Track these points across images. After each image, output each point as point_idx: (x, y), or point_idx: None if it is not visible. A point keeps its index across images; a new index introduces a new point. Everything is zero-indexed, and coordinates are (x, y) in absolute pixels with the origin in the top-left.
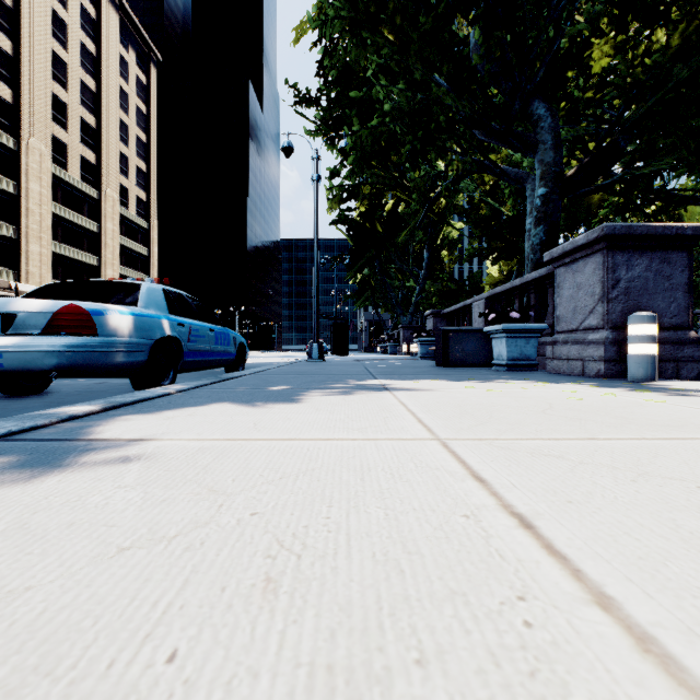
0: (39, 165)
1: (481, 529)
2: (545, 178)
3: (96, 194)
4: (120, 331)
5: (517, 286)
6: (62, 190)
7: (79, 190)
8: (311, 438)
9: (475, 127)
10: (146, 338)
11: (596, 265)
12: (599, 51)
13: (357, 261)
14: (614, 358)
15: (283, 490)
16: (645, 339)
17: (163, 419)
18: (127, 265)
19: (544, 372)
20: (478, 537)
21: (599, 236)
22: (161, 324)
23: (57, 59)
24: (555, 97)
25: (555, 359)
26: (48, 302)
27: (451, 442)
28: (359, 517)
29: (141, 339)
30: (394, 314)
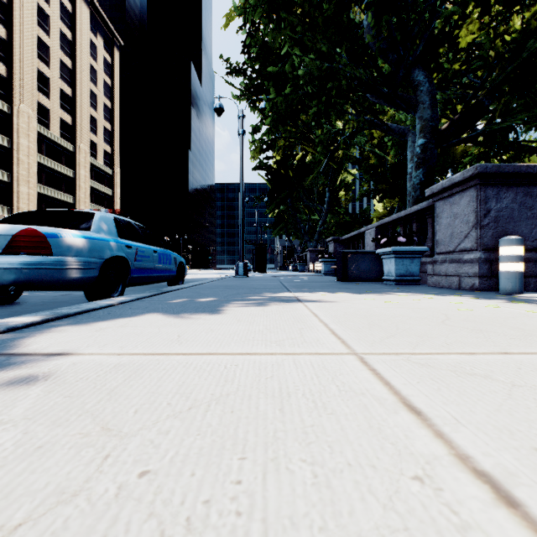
0: (28, 125)
1: (449, 509)
2: (424, 131)
3: (72, 147)
4: (73, 252)
5: (402, 216)
6: (46, 145)
7: (58, 145)
8: (229, 352)
9: (368, 90)
10: (96, 257)
11: (470, 198)
12: (466, 32)
13: (273, 200)
14: (486, 274)
15: (189, 428)
16: (514, 259)
17: (95, 330)
18: (96, 202)
19: (426, 286)
20: (450, 528)
21: (474, 174)
22: (110, 246)
23: (41, 43)
24: (430, 68)
25: (435, 275)
26: (9, 226)
27: (368, 357)
28: (279, 481)
29: (92, 258)
30: (302, 241)
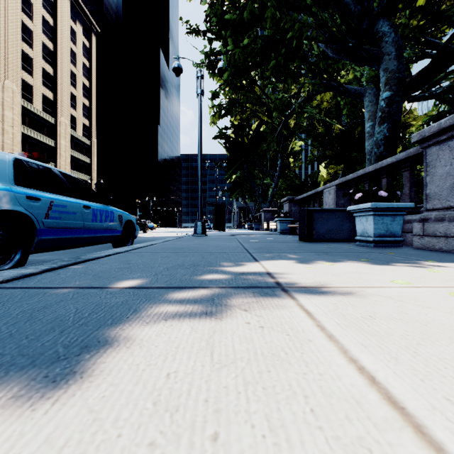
0: (12, 99)
1: None
2: (389, 83)
3: (53, 120)
4: None
5: (370, 171)
6: (29, 117)
7: (41, 118)
8: None
9: (330, 42)
10: None
11: None
12: None
13: (231, 166)
14: None
15: None
16: None
17: None
18: (75, 169)
19: (414, 248)
20: None
21: None
22: None
23: (25, 27)
24: None
25: (426, 236)
26: None
27: None
28: None
29: None
30: (256, 203)
